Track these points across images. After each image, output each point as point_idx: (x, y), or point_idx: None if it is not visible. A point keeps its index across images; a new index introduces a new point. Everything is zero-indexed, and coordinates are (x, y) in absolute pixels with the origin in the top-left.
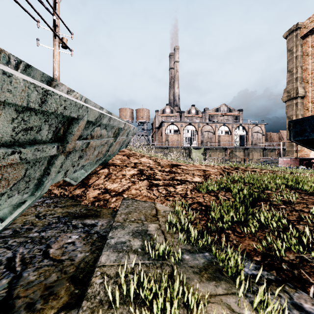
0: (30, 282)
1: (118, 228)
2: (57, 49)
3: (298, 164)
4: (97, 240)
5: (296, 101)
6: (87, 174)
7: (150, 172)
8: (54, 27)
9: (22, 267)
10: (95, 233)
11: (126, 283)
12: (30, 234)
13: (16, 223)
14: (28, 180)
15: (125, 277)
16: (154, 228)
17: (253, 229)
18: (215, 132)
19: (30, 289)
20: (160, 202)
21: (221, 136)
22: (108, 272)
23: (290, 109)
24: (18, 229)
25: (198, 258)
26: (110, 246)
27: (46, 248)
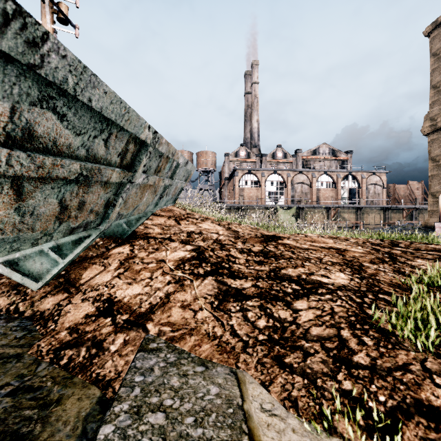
0: None
1: None
2: (47, 23)
3: None
4: None
5: None
6: (64, 263)
7: (221, 254)
8: None
9: None
10: None
11: None
12: None
13: None
14: None
15: None
16: None
17: None
18: (312, 184)
19: None
20: (257, 373)
21: (321, 189)
22: None
23: (435, 145)
24: None
25: None
26: None
27: None
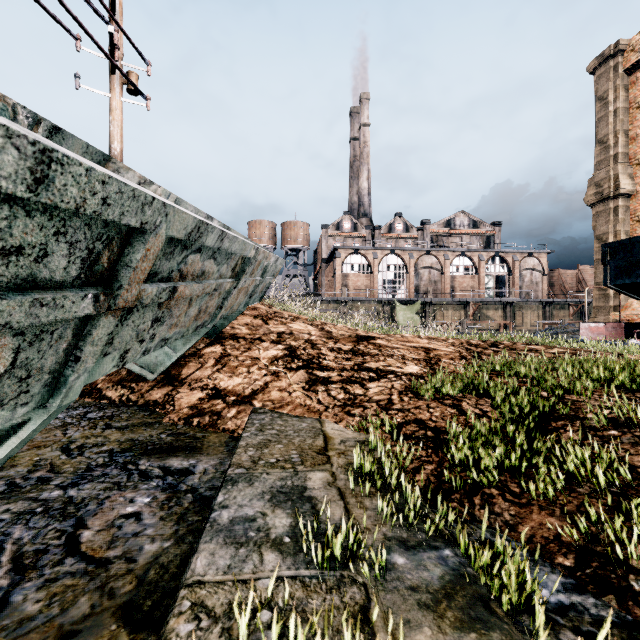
0: (26, 621)
1: (239, 483)
2: (117, 97)
3: (622, 334)
4: (192, 509)
5: (614, 204)
6: (177, 357)
7: (312, 352)
8: (111, 50)
9: (14, 578)
10: (188, 492)
11: (253, 636)
12: (44, 492)
13: (17, 466)
14: (24, 375)
15: (250, 619)
16: (320, 483)
17: (551, 488)
18: (445, 269)
19: (22, 639)
20: (332, 419)
21: (457, 277)
22: (210, 602)
23: (601, 220)
24: (19, 480)
25: (427, 565)
26: (218, 529)
27: (76, 527)
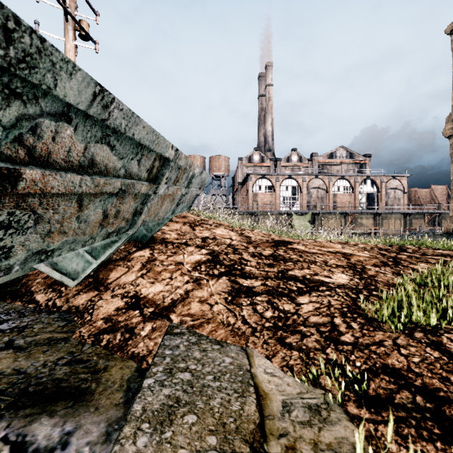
0: None
1: None
2: (70, 40)
3: None
4: None
5: None
6: (97, 264)
7: (234, 258)
8: None
9: None
10: None
11: None
12: None
13: None
14: None
15: None
16: None
17: None
18: (329, 188)
19: None
20: (262, 350)
21: (338, 194)
22: None
23: None
24: None
25: None
26: None
27: None
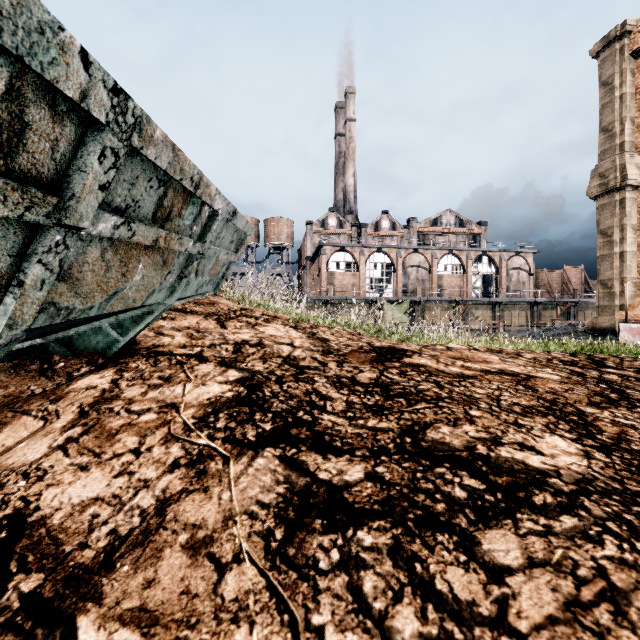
0: None
1: None
2: None
3: None
4: None
5: (620, 196)
6: None
7: (295, 391)
8: None
9: None
10: None
11: None
12: None
13: None
14: None
15: None
16: None
17: None
18: (432, 267)
19: None
20: None
21: (445, 276)
22: None
23: (606, 213)
24: None
25: None
26: None
27: None
